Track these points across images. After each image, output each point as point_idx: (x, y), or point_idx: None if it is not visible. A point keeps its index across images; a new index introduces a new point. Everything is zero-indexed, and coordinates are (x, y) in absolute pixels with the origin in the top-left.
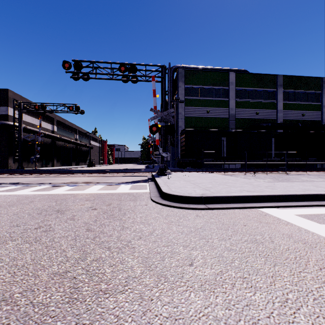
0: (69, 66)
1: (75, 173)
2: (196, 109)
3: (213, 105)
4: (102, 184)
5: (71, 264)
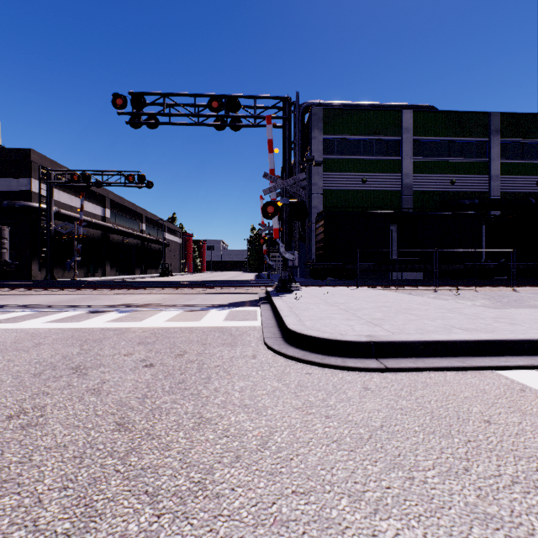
0: (123, 102)
1: (136, 288)
2: (344, 177)
3: (373, 170)
4: (177, 309)
5: None
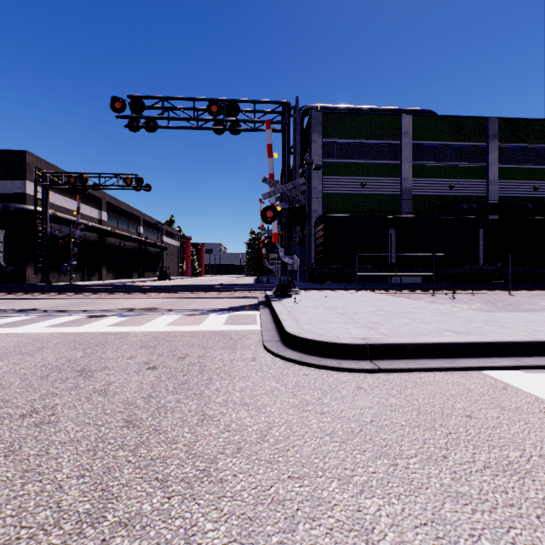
0: (122, 106)
1: (134, 292)
2: (343, 181)
3: (373, 174)
4: (177, 313)
5: (62, 539)
